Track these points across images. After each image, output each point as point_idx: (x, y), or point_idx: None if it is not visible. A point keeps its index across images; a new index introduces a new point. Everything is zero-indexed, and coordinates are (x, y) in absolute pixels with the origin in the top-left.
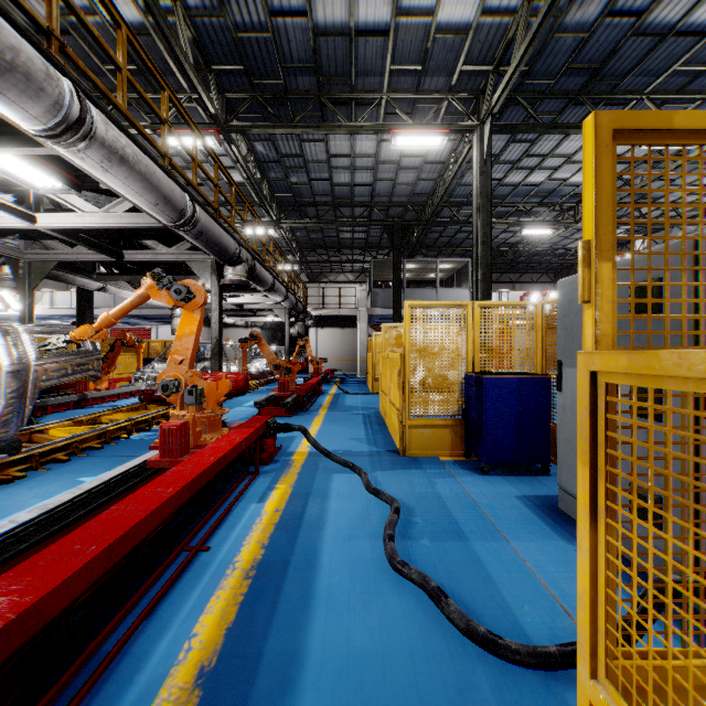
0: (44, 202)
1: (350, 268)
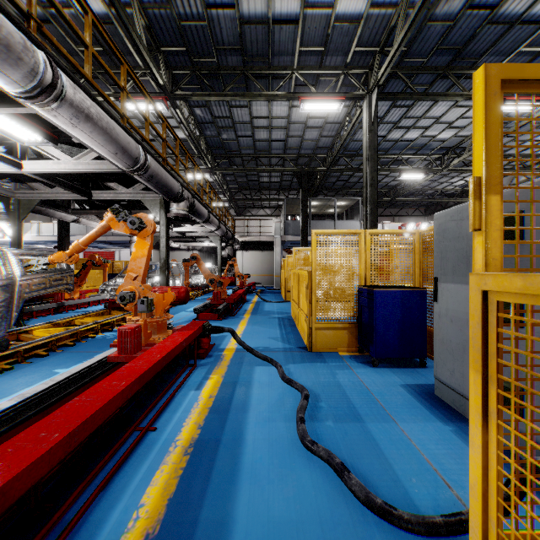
0: (29, 153)
1: (268, 205)
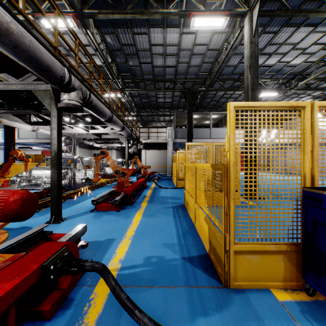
0: None
1: (163, 119)
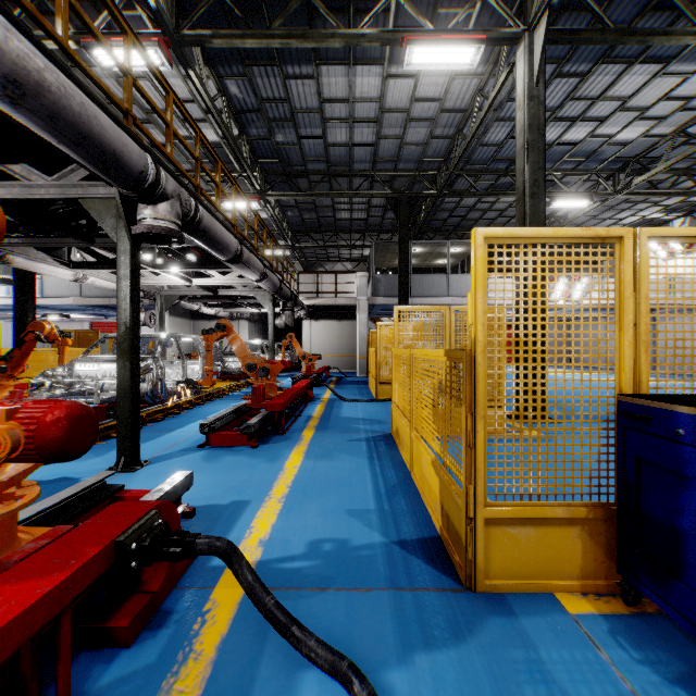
0: None
1: (348, 256)
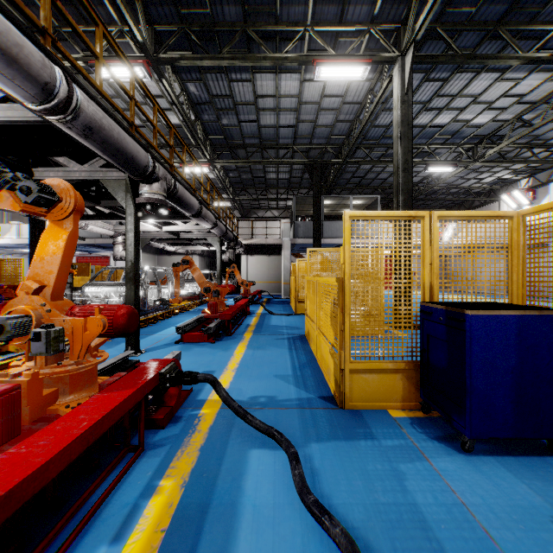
0: None
1: (275, 206)
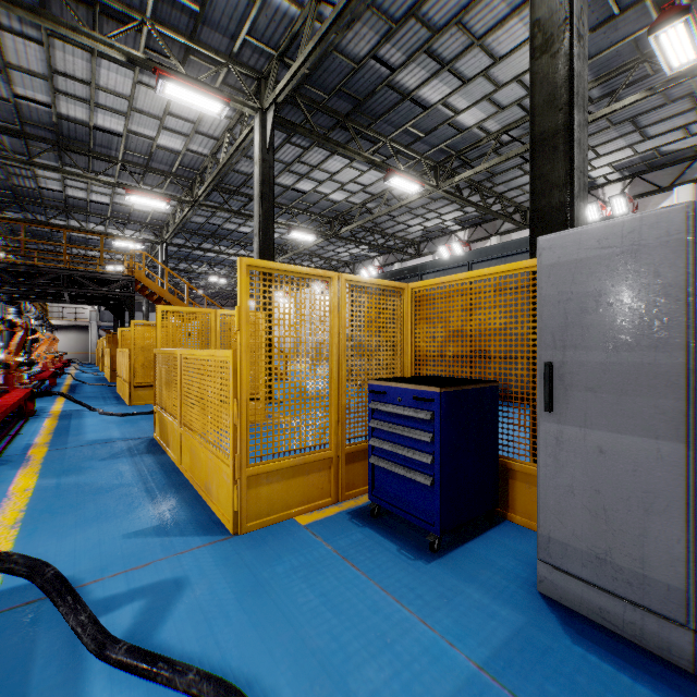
0: None
1: None
